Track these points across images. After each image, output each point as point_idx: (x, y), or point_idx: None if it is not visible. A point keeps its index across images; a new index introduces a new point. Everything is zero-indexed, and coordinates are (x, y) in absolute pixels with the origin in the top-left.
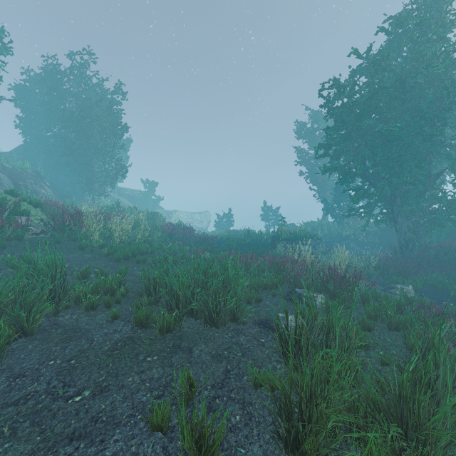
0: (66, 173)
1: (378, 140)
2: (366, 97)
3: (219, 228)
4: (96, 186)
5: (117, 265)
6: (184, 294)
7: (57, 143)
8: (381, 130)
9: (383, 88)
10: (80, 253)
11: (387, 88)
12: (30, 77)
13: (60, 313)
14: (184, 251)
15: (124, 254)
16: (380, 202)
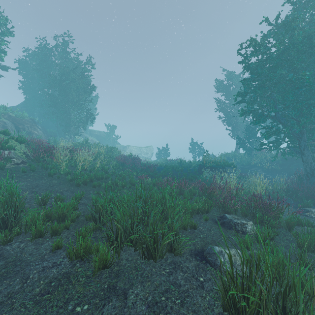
0: (53, 120)
1: (288, 87)
2: (279, 51)
3: (159, 158)
4: (72, 128)
5: (76, 189)
6: (123, 226)
7: (47, 99)
8: (292, 78)
9: (293, 45)
10: (48, 179)
11: (296, 44)
12: (29, 54)
13: (10, 241)
14: (131, 177)
15: (83, 180)
16: (288, 138)
